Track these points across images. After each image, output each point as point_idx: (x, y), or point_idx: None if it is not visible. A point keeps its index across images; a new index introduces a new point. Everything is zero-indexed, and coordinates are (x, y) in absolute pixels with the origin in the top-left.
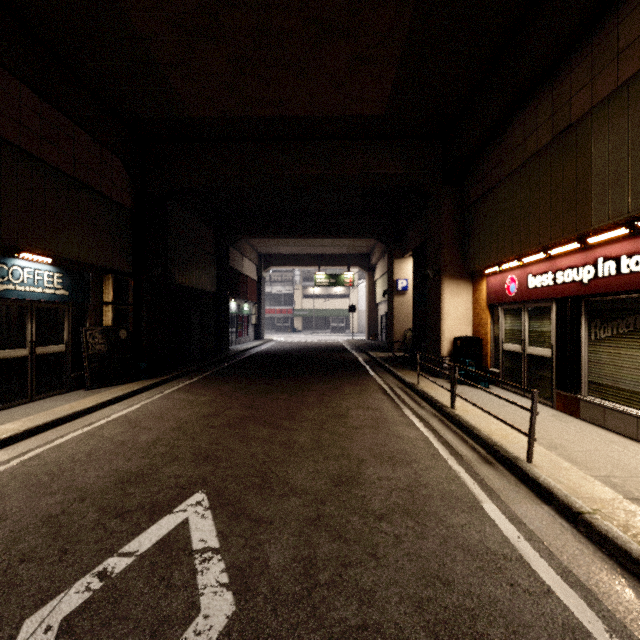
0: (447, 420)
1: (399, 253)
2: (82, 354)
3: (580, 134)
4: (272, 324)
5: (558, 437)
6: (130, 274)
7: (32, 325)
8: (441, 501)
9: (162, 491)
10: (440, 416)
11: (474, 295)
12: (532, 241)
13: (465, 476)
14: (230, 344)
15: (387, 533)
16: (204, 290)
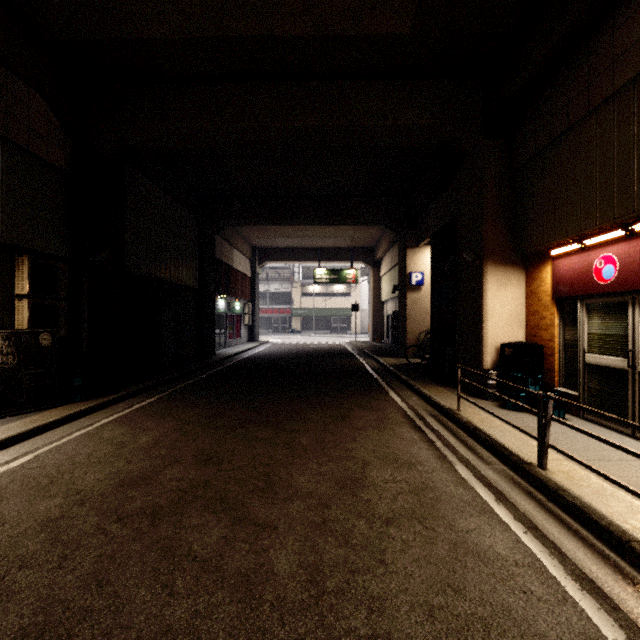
0: (543, 495)
1: (413, 241)
2: None
3: None
4: (269, 324)
5: None
6: (66, 258)
7: None
8: None
9: None
10: (525, 483)
11: (529, 286)
12: None
13: None
14: (218, 347)
15: None
16: (182, 284)
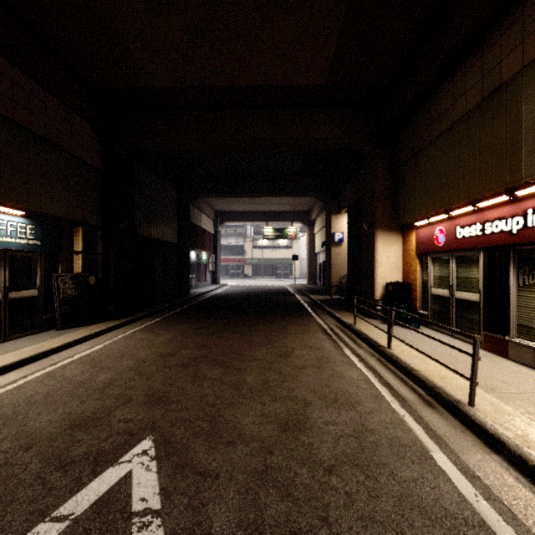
0: (385, 360)
1: (336, 209)
2: (54, 298)
3: (510, 94)
4: (227, 271)
5: (493, 378)
6: (99, 227)
7: (5, 272)
8: (389, 449)
9: (110, 437)
10: (378, 356)
11: (404, 245)
12: (461, 195)
13: (410, 420)
14: (190, 288)
15: (337, 490)
16: (167, 241)
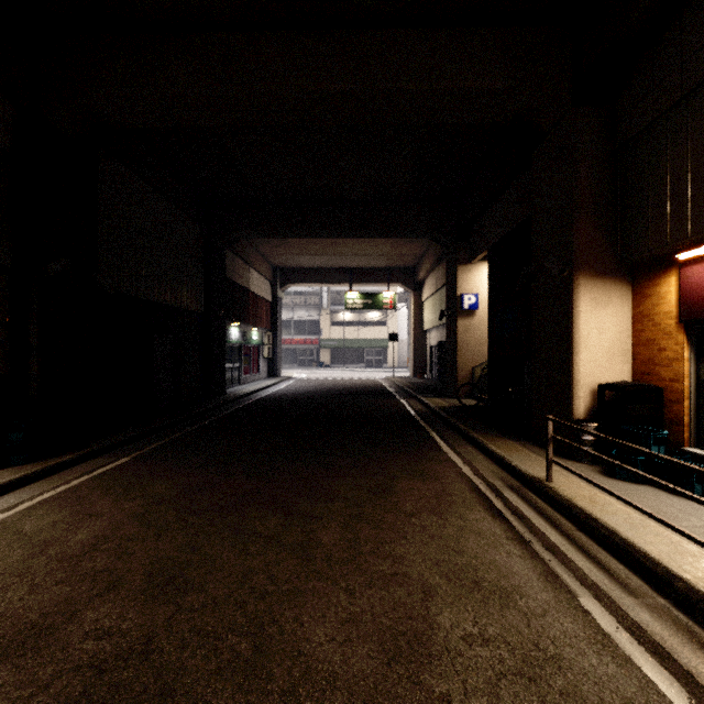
0: None
1: (465, 256)
2: None
3: None
4: (294, 357)
5: None
6: (8, 269)
7: None
8: None
9: None
10: None
11: (638, 305)
12: None
13: None
14: (230, 384)
15: None
16: (182, 308)
